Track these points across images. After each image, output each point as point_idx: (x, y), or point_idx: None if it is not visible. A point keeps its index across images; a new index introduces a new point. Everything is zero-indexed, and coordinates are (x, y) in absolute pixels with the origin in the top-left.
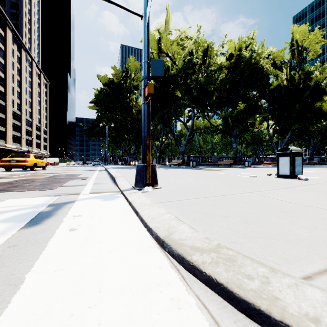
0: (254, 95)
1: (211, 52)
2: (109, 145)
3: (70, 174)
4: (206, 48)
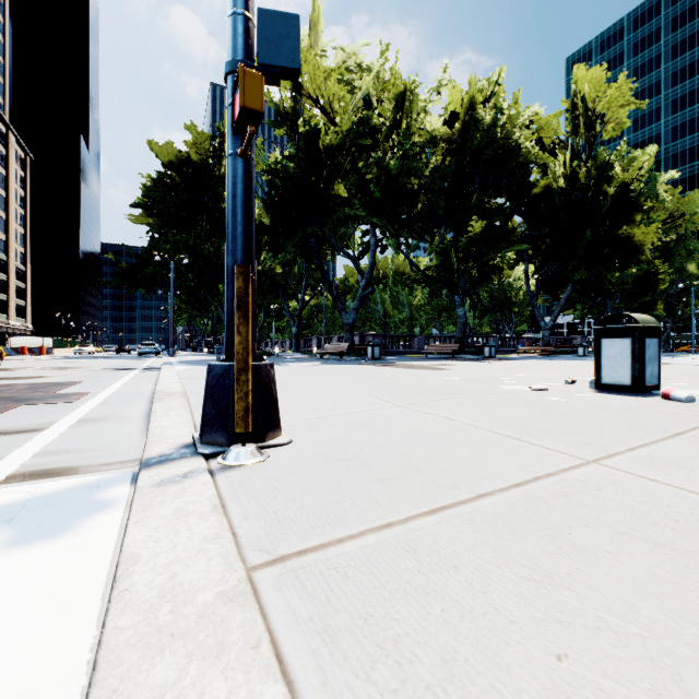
0: (500, 205)
1: (413, 103)
2: (180, 309)
3: (47, 382)
4: (403, 93)
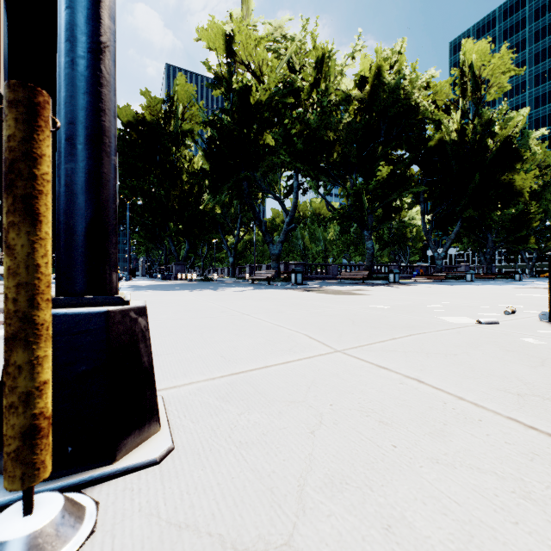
0: (401, 156)
1: (330, 66)
2: (139, 243)
3: None
4: (322, 57)
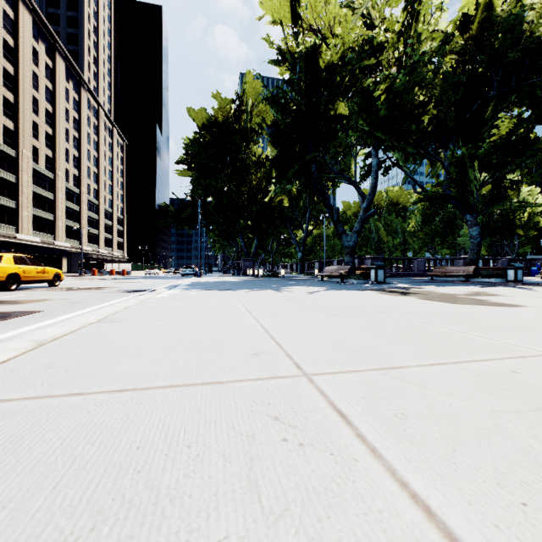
0: (520, 114)
1: (422, 4)
2: (215, 241)
3: (1, 312)
4: None
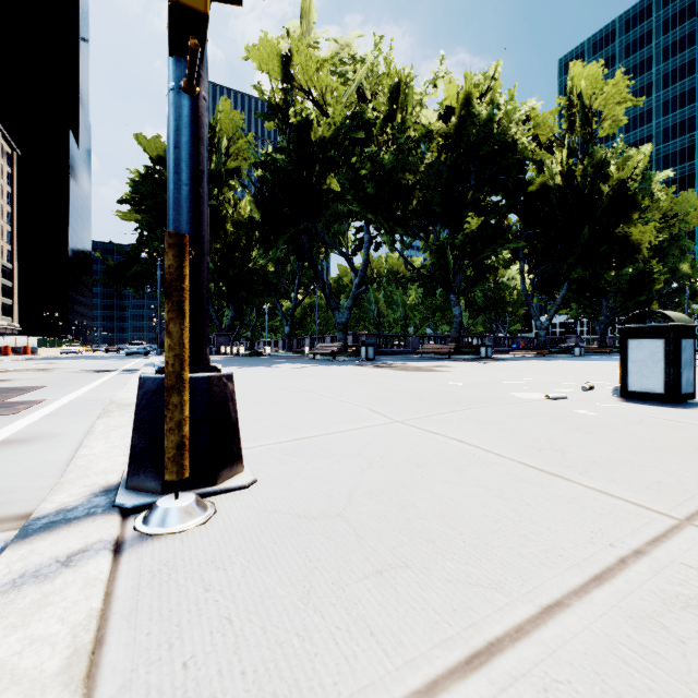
0: (495, 203)
1: (408, 96)
2: None
3: (5, 388)
4: (398, 84)
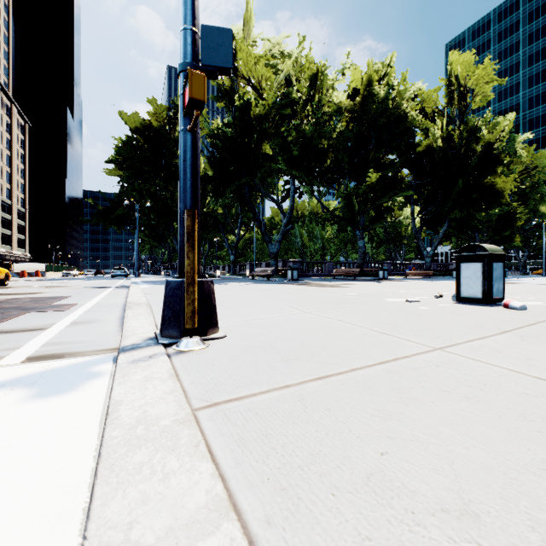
0: (391, 160)
1: (323, 82)
2: (144, 241)
3: (45, 297)
4: (316, 74)
